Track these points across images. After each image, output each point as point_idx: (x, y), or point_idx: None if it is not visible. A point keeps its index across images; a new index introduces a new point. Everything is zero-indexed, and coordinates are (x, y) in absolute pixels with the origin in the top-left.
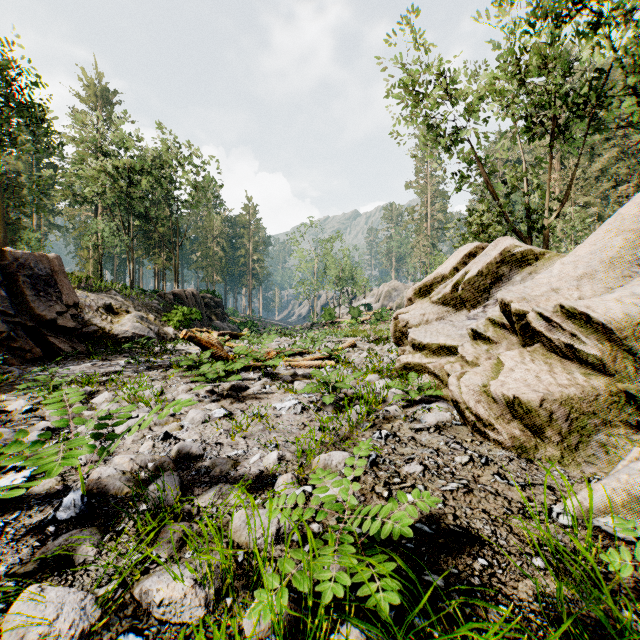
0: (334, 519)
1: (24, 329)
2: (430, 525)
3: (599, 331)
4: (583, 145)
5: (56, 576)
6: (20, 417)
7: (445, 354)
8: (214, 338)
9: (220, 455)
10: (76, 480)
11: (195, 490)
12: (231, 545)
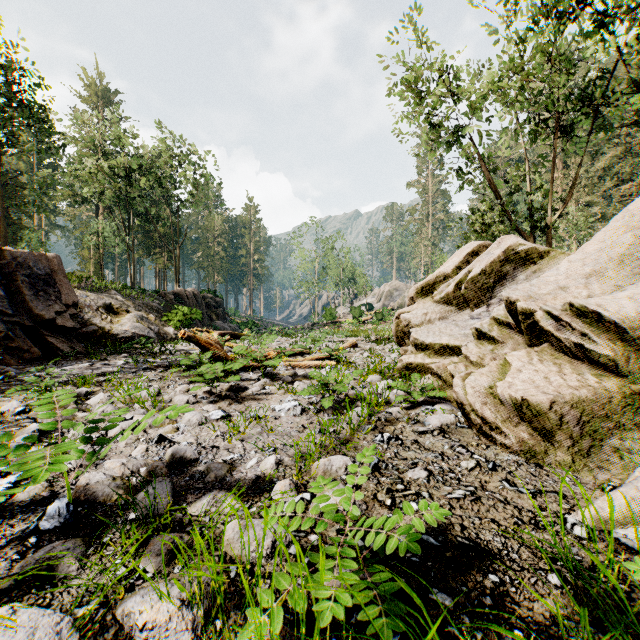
0: (334, 529)
1: (22, 329)
2: (436, 537)
3: (611, 330)
4: (587, 143)
5: (34, 593)
6: (12, 419)
7: (448, 354)
8: (213, 338)
9: (216, 459)
10: (64, 486)
11: (188, 497)
12: (222, 561)
